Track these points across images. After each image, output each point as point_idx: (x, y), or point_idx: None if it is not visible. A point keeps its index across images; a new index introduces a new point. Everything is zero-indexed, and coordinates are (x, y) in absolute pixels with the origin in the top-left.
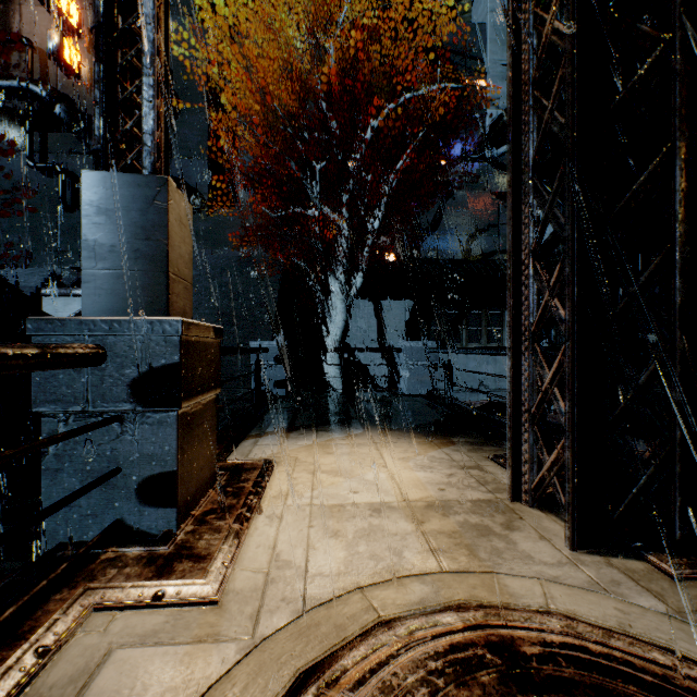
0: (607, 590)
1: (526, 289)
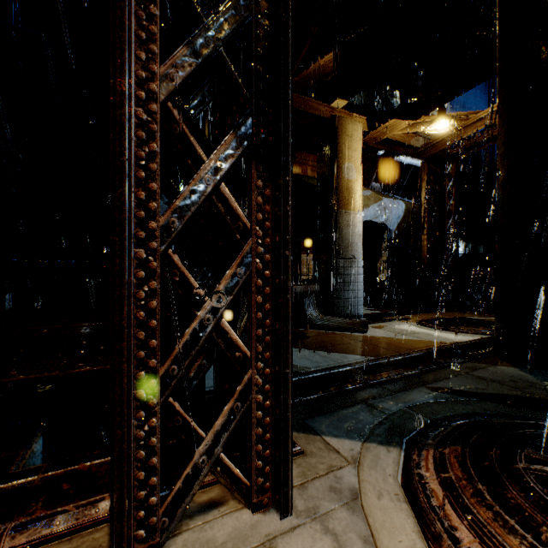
0: (354, 498)
1: (153, 139)
